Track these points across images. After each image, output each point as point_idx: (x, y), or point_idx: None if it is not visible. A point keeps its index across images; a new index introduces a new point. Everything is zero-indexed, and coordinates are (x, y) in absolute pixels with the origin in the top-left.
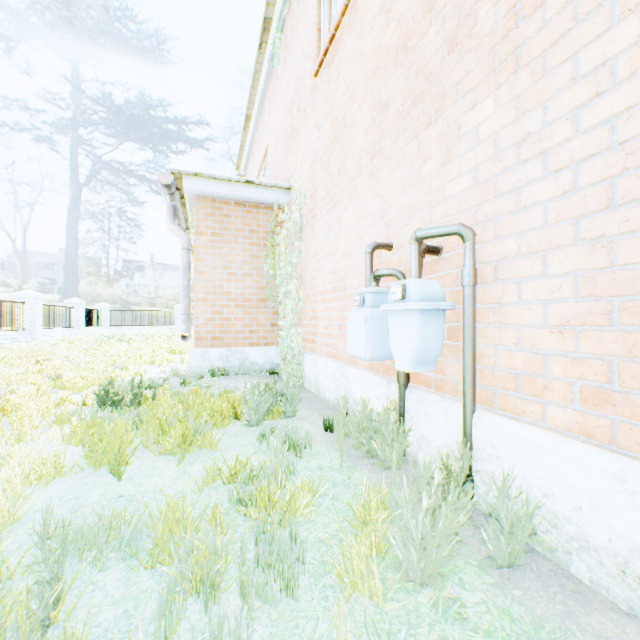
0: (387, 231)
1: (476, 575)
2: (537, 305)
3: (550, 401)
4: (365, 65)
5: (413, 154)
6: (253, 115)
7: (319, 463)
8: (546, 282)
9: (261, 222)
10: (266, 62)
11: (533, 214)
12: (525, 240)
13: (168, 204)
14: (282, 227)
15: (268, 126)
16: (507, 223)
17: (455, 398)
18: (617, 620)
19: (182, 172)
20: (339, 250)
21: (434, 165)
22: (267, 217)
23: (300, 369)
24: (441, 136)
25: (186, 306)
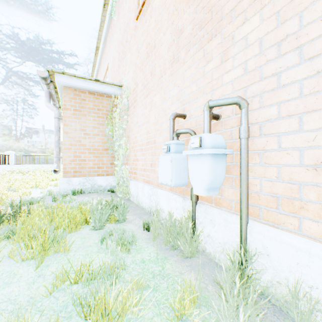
0: (182, 107)
1: None
2: (295, 151)
3: (304, 216)
4: (167, 9)
5: (200, 58)
6: (100, 47)
7: (142, 257)
8: (302, 135)
9: (104, 104)
10: (108, 15)
11: (292, 89)
12: (285, 107)
13: (45, 90)
14: (117, 108)
15: (109, 52)
16: (270, 96)
17: (229, 210)
18: None
19: (54, 70)
20: (151, 120)
21: (215, 63)
22: (108, 102)
23: (127, 189)
24: (220, 45)
25: (57, 152)
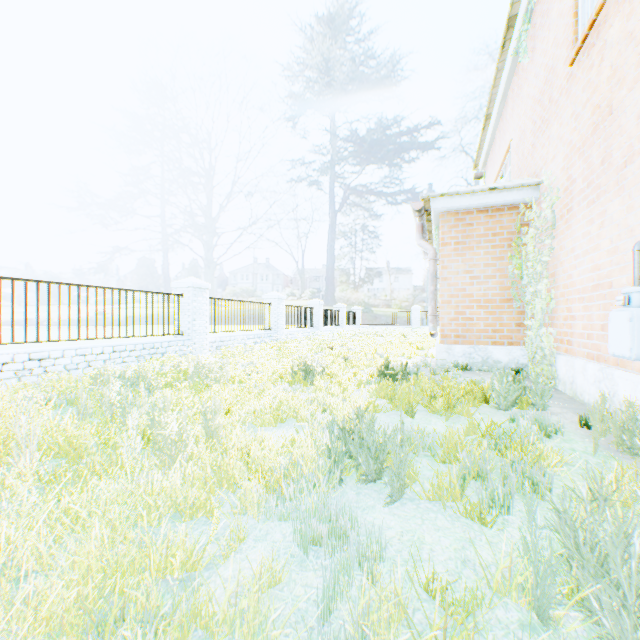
0: None
1: None
2: None
3: None
4: (636, 45)
5: None
6: (493, 112)
7: (570, 446)
8: None
9: (504, 224)
10: (509, 58)
11: None
12: None
13: (417, 224)
14: (528, 224)
15: (511, 120)
16: None
17: None
18: None
19: (430, 196)
20: (601, 245)
21: None
22: (511, 218)
23: (551, 370)
24: None
25: (432, 308)
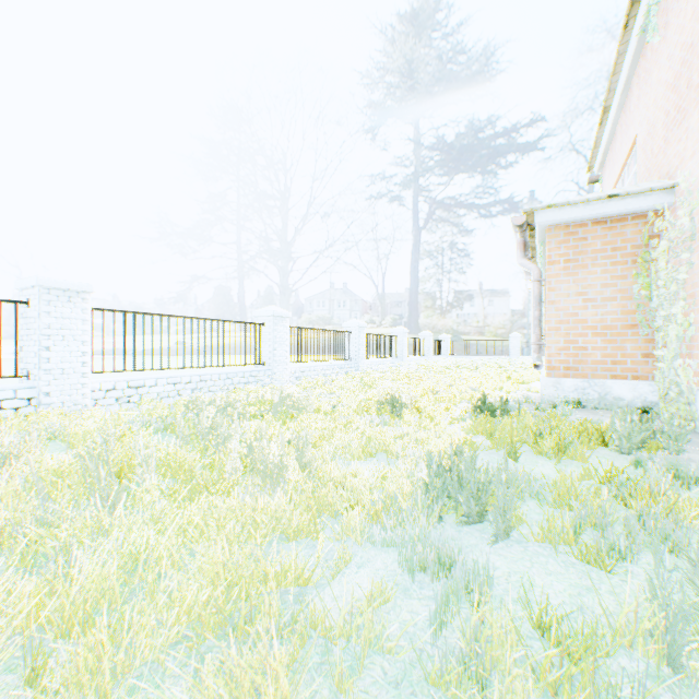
0: None
1: None
2: None
3: None
4: None
5: None
6: (612, 104)
7: None
8: None
9: (627, 236)
10: (633, 38)
11: None
12: None
13: (517, 241)
14: (659, 236)
15: (636, 111)
16: None
17: None
18: None
19: (533, 209)
20: None
21: None
22: (636, 228)
23: (689, 410)
24: None
25: (536, 336)
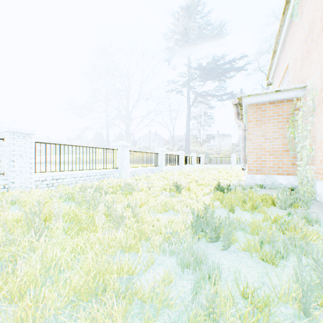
0: None
1: None
2: None
3: None
4: None
5: None
6: (277, 49)
7: None
8: None
9: (284, 109)
10: (287, 19)
11: None
12: None
13: (234, 111)
14: (298, 109)
15: (288, 52)
16: None
17: None
18: None
19: (242, 97)
20: None
21: None
22: (288, 106)
23: (312, 189)
24: None
25: (243, 155)
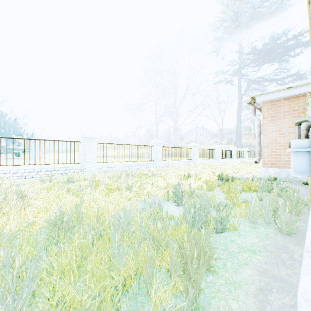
0: None
1: (272, 230)
2: None
3: None
4: None
5: None
6: None
7: None
8: None
9: (300, 104)
10: None
11: None
12: None
13: (251, 109)
14: None
15: None
16: None
17: None
18: (300, 249)
19: (253, 96)
20: None
21: None
22: (304, 100)
23: None
24: None
25: (258, 149)
